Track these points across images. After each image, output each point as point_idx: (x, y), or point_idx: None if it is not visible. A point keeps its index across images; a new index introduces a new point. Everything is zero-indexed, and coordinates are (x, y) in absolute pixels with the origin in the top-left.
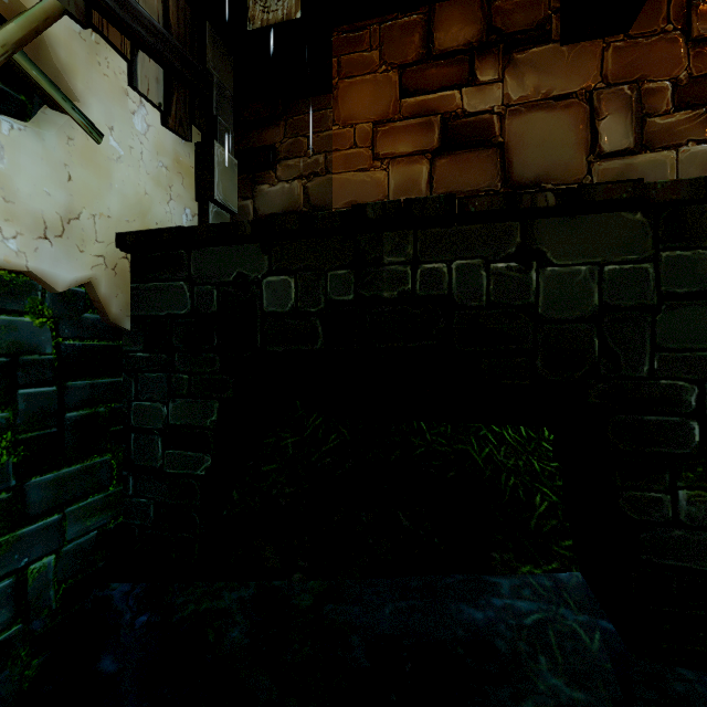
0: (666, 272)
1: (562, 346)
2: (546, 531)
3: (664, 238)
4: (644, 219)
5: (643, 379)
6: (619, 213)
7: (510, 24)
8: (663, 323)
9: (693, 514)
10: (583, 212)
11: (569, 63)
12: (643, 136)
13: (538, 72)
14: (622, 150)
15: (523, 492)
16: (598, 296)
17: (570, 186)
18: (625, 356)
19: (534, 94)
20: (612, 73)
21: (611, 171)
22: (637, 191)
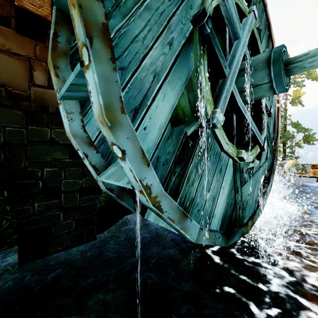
0: (31, 133)
1: None
2: (5, 235)
3: (30, 121)
4: (23, 114)
5: (22, 168)
6: (12, 109)
7: None
8: (29, 149)
9: (40, 210)
10: None
11: (20, 42)
12: (51, 83)
13: (4, 38)
14: (43, 86)
15: None
16: (3, 138)
17: (21, 92)
18: (15, 160)
19: (2, 46)
20: (39, 55)
21: (39, 92)
22: (14, 104)
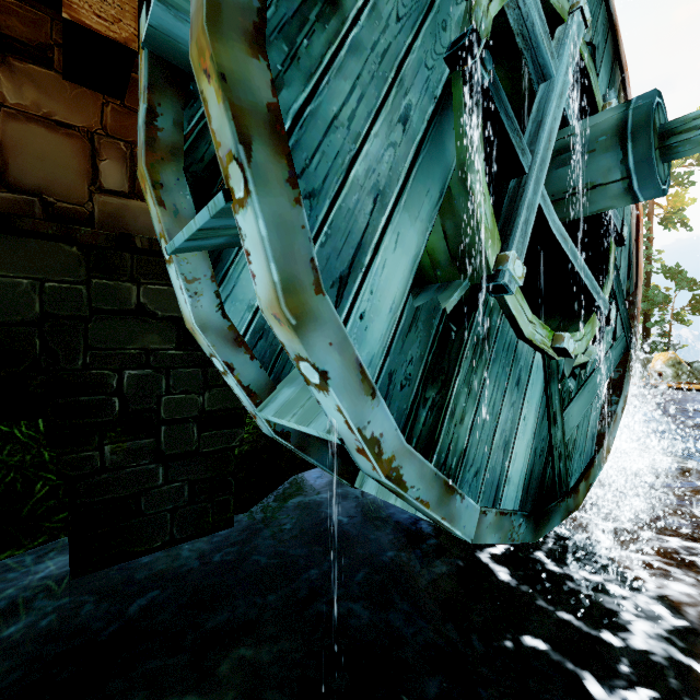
0: (96, 294)
1: (4, 345)
2: (40, 513)
3: (95, 269)
4: (80, 252)
5: (79, 370)
6: (59, 244)
7: (6, 26)
8: (94, 329)
9: (115, 460)
10: (22, 235)
11: (72, 99)
12: (136, 187)
13: (39, 90)
14: (120, 192)
15: (22, 484)
16: (40, 306)
17: (73, 206)
18: (64, 353)
19: (34, 108)
20: (111, 127)
21: (110, 205)
22: (62, 231)
